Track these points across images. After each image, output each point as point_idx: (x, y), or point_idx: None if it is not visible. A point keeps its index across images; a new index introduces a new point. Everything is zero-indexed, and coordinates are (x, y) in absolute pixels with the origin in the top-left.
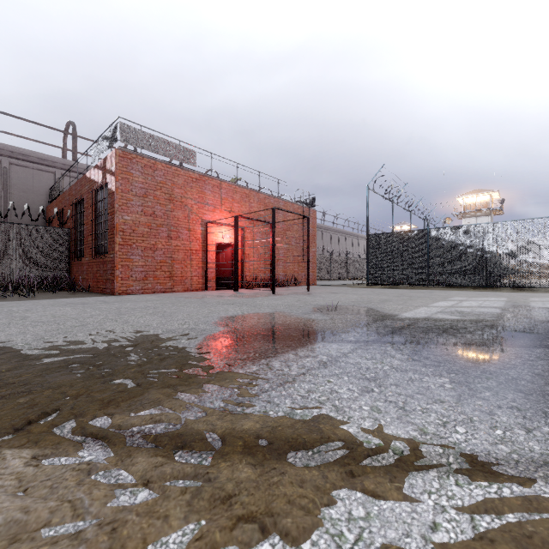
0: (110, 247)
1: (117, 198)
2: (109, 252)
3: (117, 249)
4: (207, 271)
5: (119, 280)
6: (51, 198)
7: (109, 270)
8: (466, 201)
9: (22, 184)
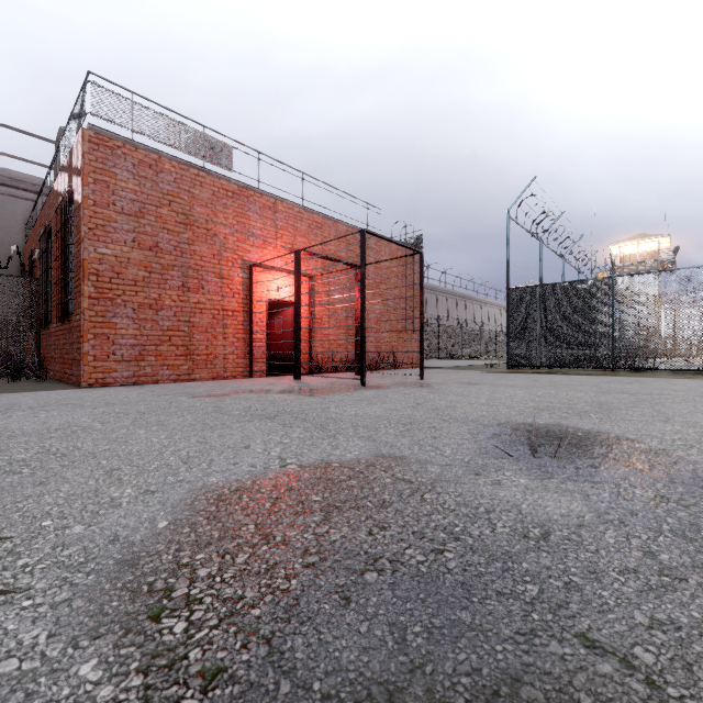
0: (75, 303)
1: (84, 215)
2: (75, 312)
3: (86, 305)
4: (251, 345)
5: (90, 360)
6: (27, 237)
7: (75, 343)
8: (622, 250)
9: None
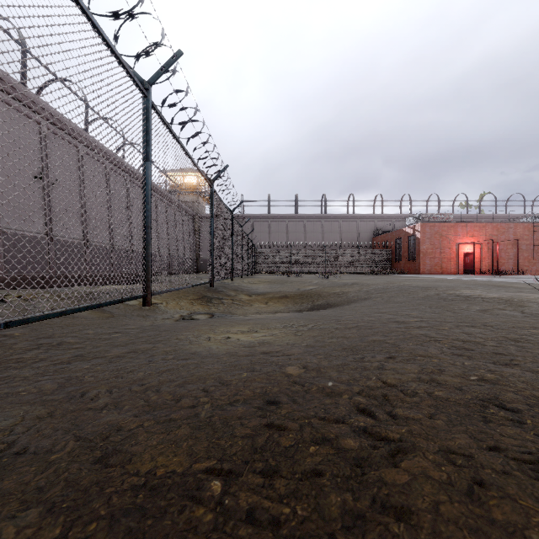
0: (417, 258)
1: (420, 241)
2: (417, 260)
3: (421, 259)
4: (458, 266)
5: (421, 270)
6: (376, 234)
7: (417, 266)
8: None
9: (363, 229)
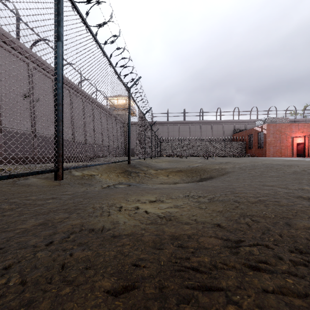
0: (264, 146)
1: (266, 135)
2: (264, 148)
3: (266, 147)
4: (293, 152)
5: (267, 154)
6: (235, 132)
7: (264, 152)
8: None
9: (226, 129)
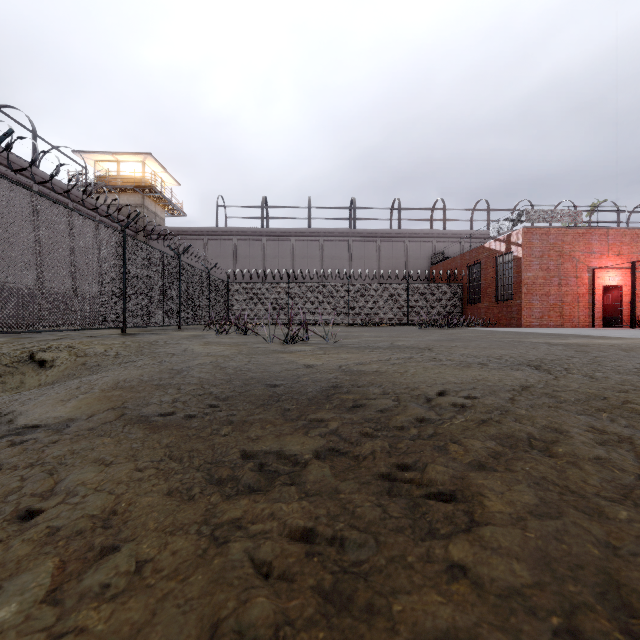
0: (515, 296)
1: (523, 262)
2: (514, 299)
3: (523, 296)
4: (593, 311)
5: (524, 318)
6: (435, 261)
7: (514, 311)
8: None
9: (415, 254)
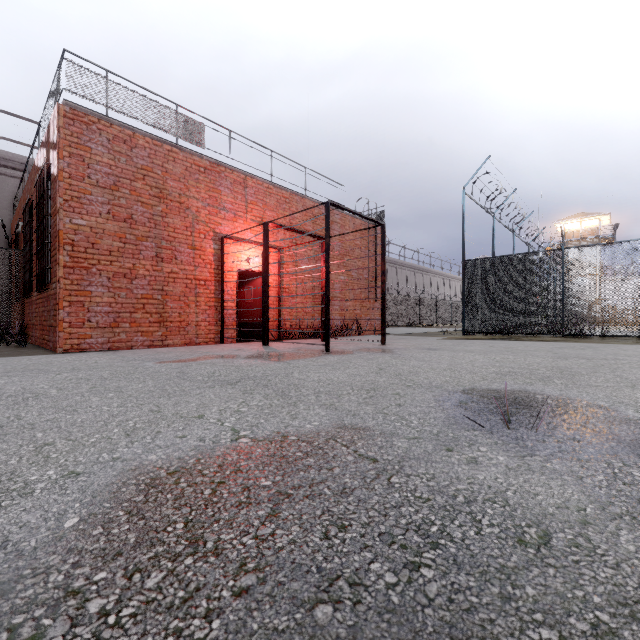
0: (52, 271)
1: (60, 187)
2: (51, 280)
3: (62, 274)
4: (222, 313)
5: (65, 326)
6: (14, 212)
7: (51, 310)
8: (566, 227)
9: None
